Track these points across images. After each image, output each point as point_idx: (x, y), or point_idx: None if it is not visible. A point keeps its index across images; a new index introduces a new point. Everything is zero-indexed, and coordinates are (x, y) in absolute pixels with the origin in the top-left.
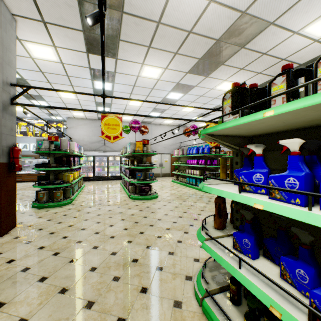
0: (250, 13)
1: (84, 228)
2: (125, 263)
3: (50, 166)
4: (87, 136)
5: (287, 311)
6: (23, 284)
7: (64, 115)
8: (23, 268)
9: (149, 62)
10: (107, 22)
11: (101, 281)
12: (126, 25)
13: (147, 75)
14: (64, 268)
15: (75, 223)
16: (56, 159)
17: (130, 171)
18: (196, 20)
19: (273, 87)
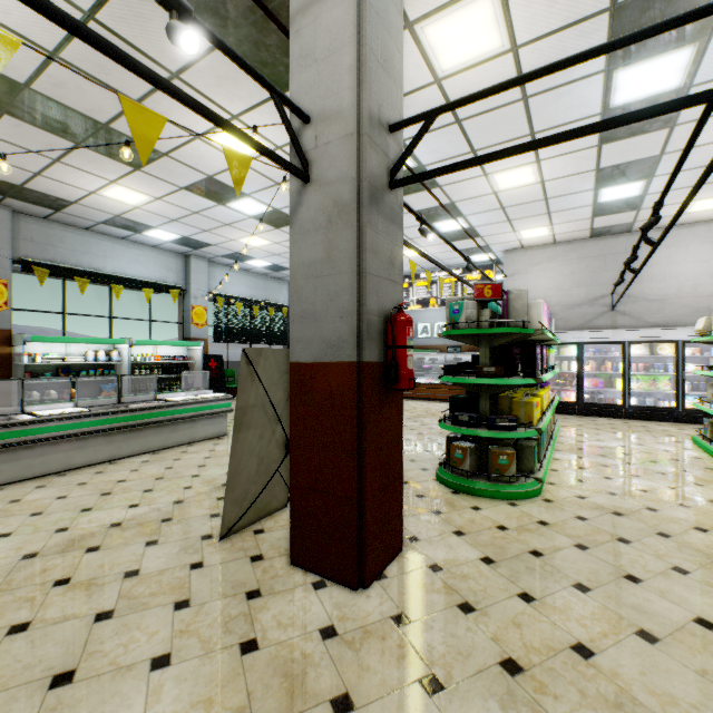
0: None
1: None
2: None
3: (480, 374)
4: (556, 289)
5: None
6: None
7: (498, 245)
8: None
9: None
10: None
11: None
12: None
13: None
14: None
15: (599, 639)
16: (493, 353)
17: None
18: None
19: None
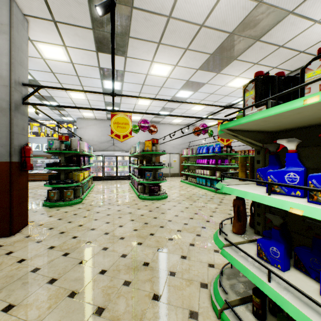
0: (267, 2)
1: (94, 229)
2: (136, 266)
3: (60, 166)
4: (96, 136)
5: None
6: (32, 286)
7: (74, 115)
8: (33, 268)
9: (159, 59)
10: (116, 19)
11: (111, 285)
12: (136, 21)
13: (157, 73)
14: (74, 269)
15: (85, 223)
16: (67, 159)
17: (139, 170)
18: (209, 13)
19: (307, 73)
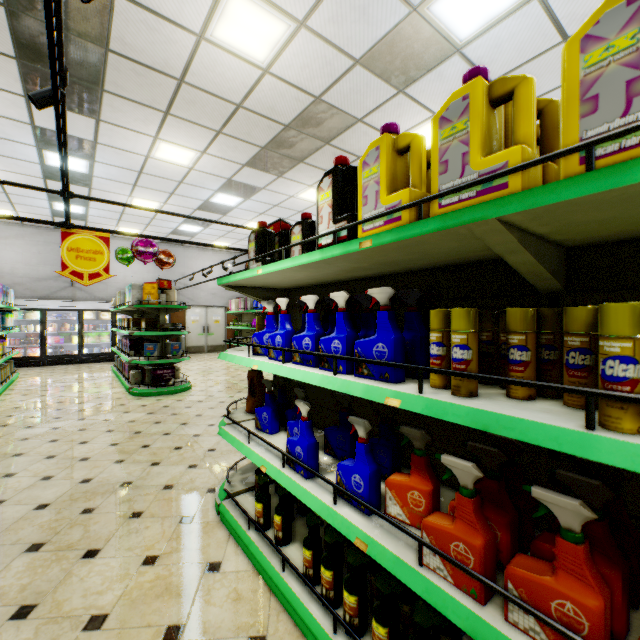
0: (327, 101)
1: (21, 454)
2: (108, 490)
3: None
4: (25, 263)
5: (271, 464)
6: None
7: None
8: None
9: (170, 137)
10: (74, 57)
11: (58, 518)
12: (117, 70)
13: (168, 159)
14: None
15: None
16: None
17: (132, 341)
18: (248, 92)
19: (292, 236)
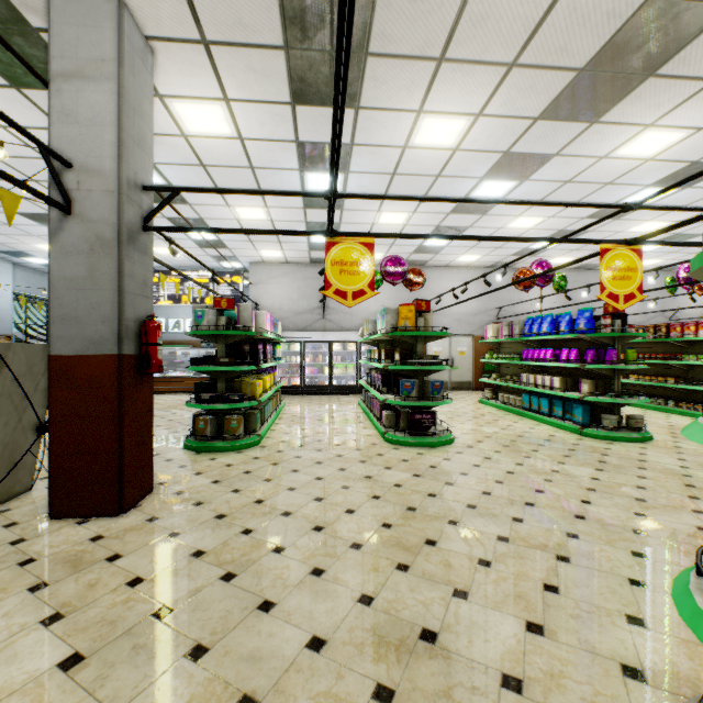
0: None
1: (288, 513)
2: (402, 640)
3: (218, 363)
4: (288, 299)
5: None
6: (154, 659)
7: (245, 257)
8: (157, 606)
9: (437, 104)
10: None
11: (340, 694)
12: (386, 7)
13: (428, 142)
14: (246, 624)
15: (269, 495)
16: (230, 348)
17: (384, 375)
18: None
19: None
